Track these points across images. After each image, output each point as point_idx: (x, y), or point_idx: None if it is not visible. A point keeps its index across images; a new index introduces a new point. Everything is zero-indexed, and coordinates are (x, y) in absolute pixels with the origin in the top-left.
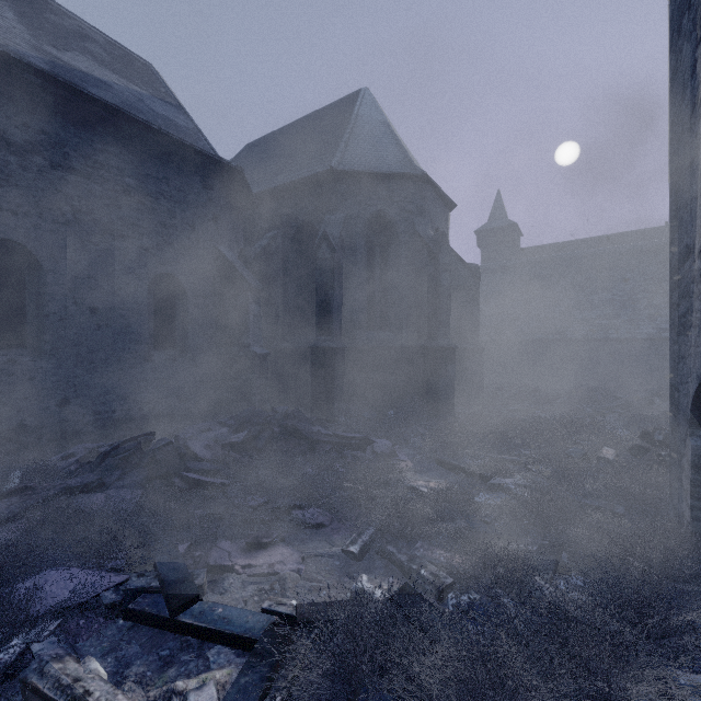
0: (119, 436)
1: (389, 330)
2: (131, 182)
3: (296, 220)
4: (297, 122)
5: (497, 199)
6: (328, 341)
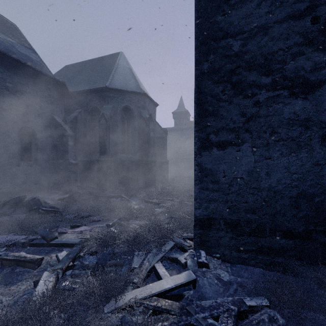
0: (3, 200)
1: (131, 153)
2: (9, 85)
3: (90, 106)
4: (91, 60)
5: (181, 100)
6: (104, 157)
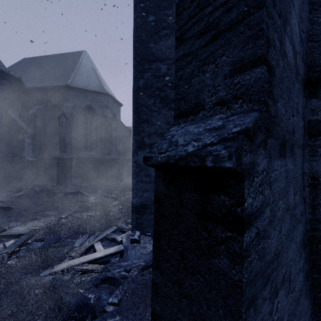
0: None
1: (94, 151)
2: None
3: (50, 103)
4: (52, 55)
5: None
6: (64, 155)
